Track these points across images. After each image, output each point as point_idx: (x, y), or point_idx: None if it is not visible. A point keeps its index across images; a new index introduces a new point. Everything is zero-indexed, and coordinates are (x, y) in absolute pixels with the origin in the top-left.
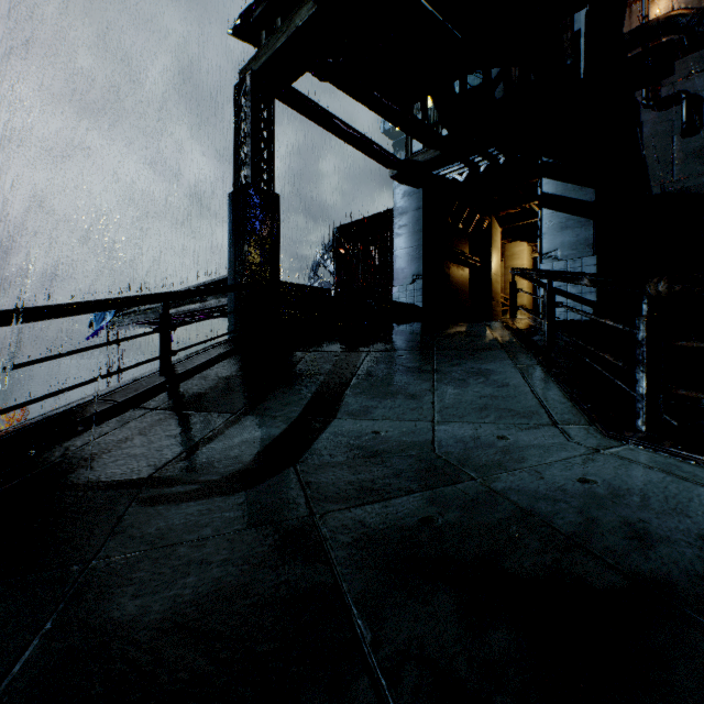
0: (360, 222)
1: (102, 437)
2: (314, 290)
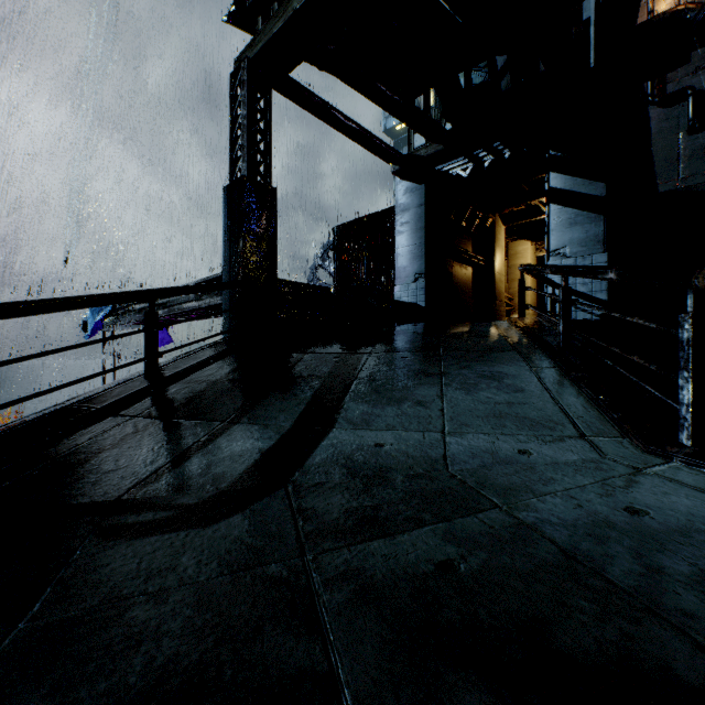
0: (360, 221)
1: (73, 449)
2: (312, 289)
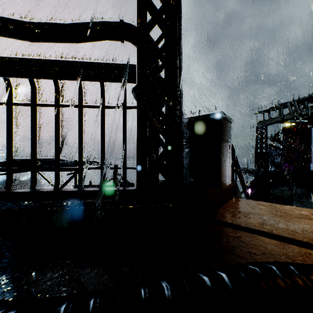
0: (296, 126)
1: None
2: (278, 172)
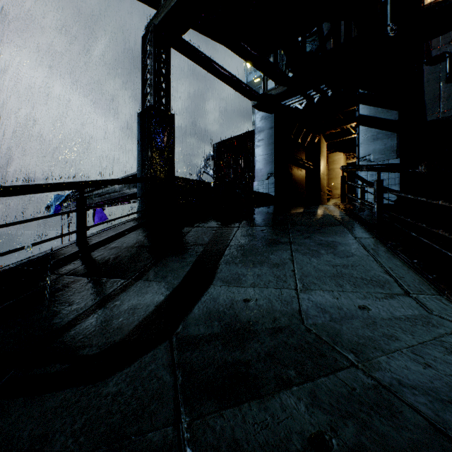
0: (231, 139)
1: (10, 302)
2: (199, 183)
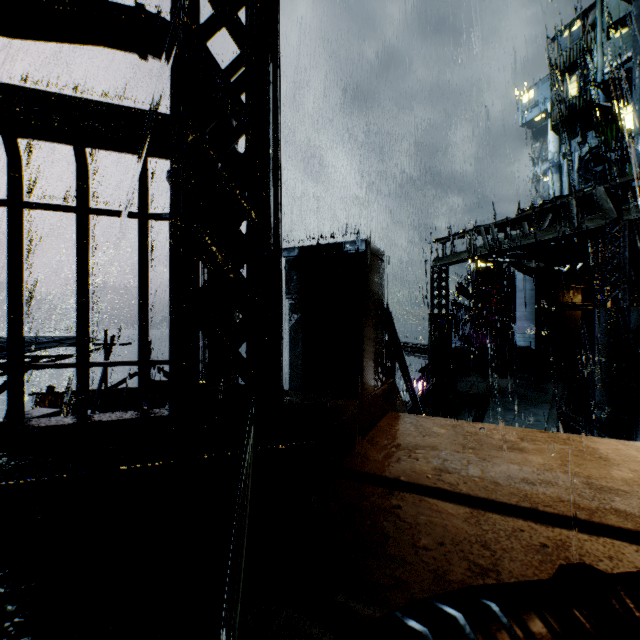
0: (493, 268)
1: None
2: (466, 351)
